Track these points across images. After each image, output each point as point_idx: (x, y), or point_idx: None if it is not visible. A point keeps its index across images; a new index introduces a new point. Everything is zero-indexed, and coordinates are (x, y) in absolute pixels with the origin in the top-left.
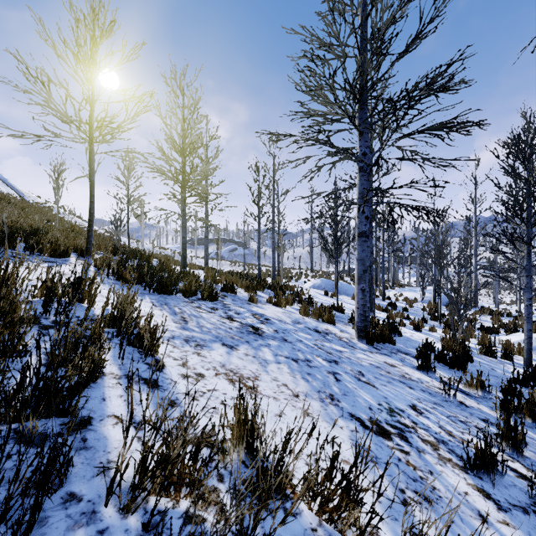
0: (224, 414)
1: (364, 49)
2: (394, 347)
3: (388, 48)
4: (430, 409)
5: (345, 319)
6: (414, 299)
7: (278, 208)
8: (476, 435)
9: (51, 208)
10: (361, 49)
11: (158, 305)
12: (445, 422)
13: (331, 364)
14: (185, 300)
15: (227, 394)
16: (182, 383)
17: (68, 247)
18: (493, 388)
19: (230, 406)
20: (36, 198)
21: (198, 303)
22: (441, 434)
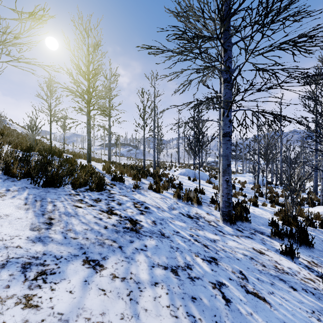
0: None
1: None
2: (250, 227)
3: None
4: None
5: (206, 200)
6: (244, 181)
7: (157, 123)
8: None
9: (1, 121)
10: None
11: (30, 202)
12: None
13: (212, 267)
14: (70, 192)
15: None
16: None
17: None
18: None
19: None
20: None
21: (83, 195)
22: None
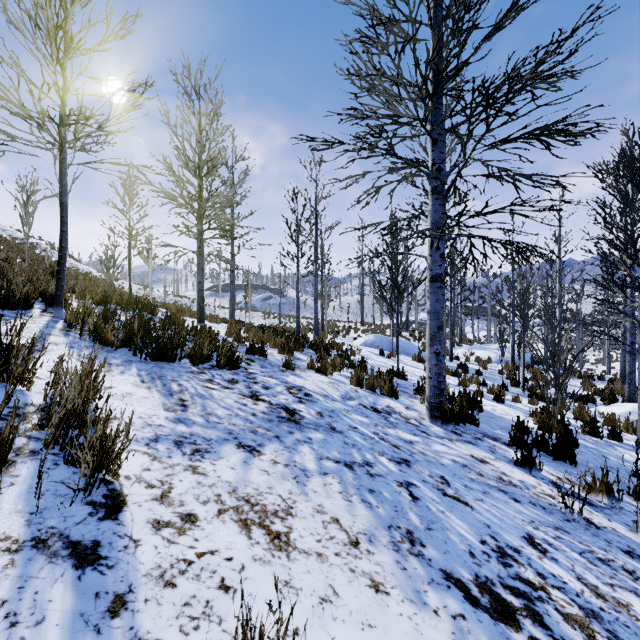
0: (221, 617)
1: (439, 29)
2: (477, 430)
3: (474, 21)
4: (553, 542)
5: (409, 389)
6: (487, 359)
7: (322, 247)
8: (630, 587)
9: (34, 245)
10: (434, 29)
11: (147, 379)
12: (582, 566)
13: (401, 468)
14: (192, 369)
15: (233, 560)
16: (150, 543)
17: (28, 294)
18: (616, 488)
19: (237, 592)
20: (14, 233)
21: (211, 374)
22: (585, 595)
